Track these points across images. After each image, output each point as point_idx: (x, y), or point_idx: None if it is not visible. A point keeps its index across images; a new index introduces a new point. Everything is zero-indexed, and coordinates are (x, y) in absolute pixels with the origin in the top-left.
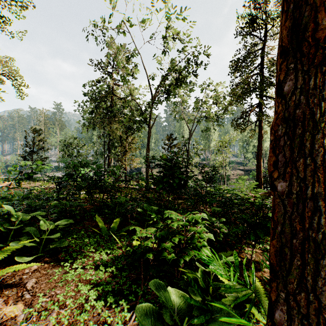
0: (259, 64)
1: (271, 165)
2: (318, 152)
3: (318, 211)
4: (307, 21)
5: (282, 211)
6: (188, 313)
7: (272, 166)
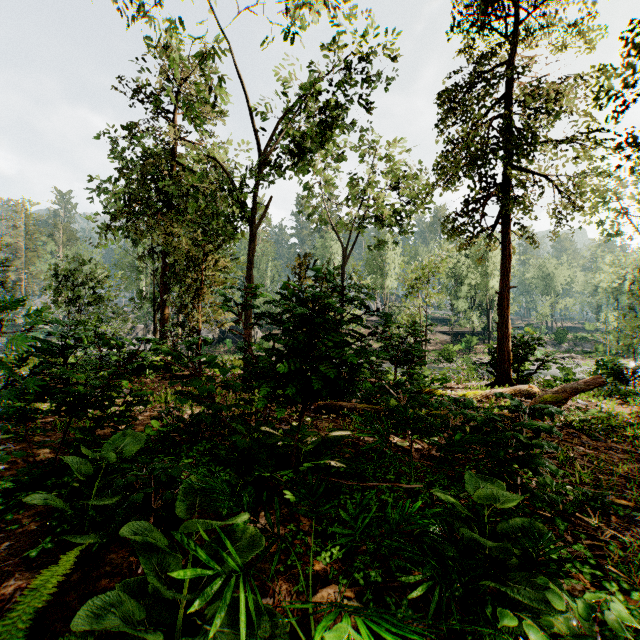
0: (501, 98)
1: None
2: None
3: None
4: None
5: None
6: None
7: None
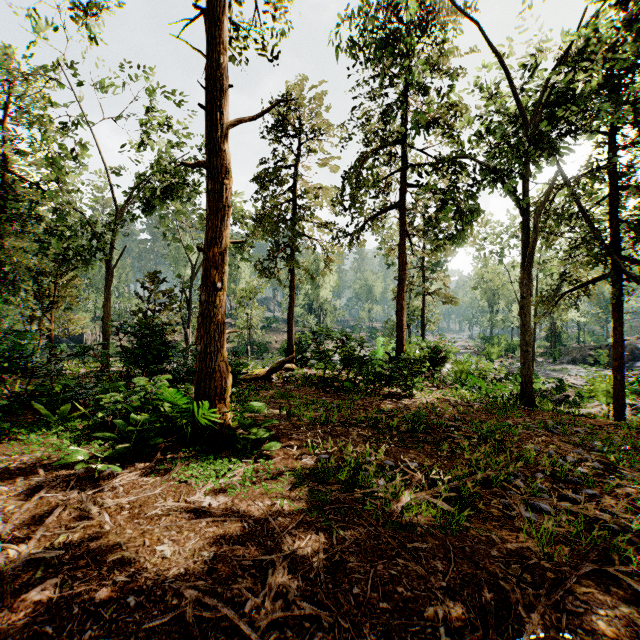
0: (291, 187)
1: (196, 338)
2: (212, 332)
3: (212, 359)
4: (208, 270)
5: (199, 361)
6: (146, 420)
7: (197, 339)
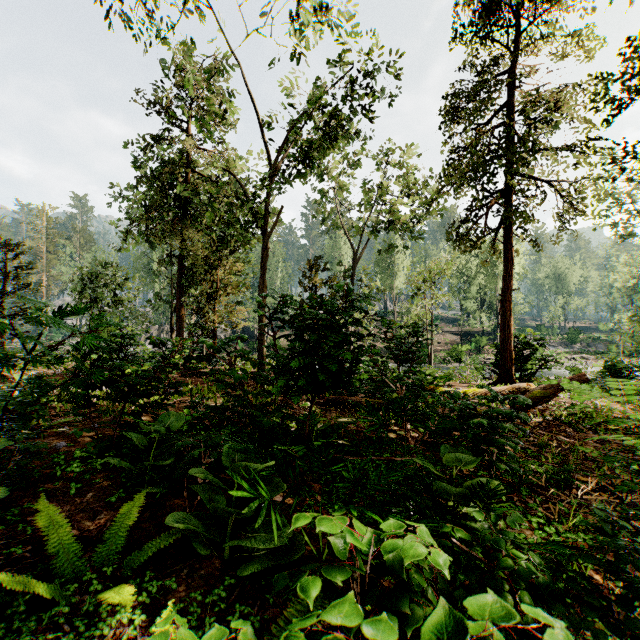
0: (504, 107)
1: None
2: None
3: None
4: None
5: None
6: None
7: None
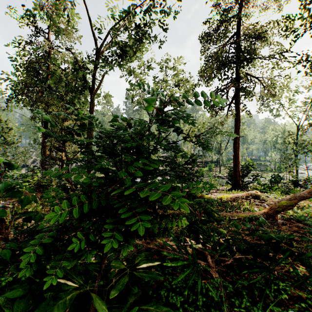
0: (234, 35)
1: None
2: None
3: None
4: None
5: None
6: None
7: None
